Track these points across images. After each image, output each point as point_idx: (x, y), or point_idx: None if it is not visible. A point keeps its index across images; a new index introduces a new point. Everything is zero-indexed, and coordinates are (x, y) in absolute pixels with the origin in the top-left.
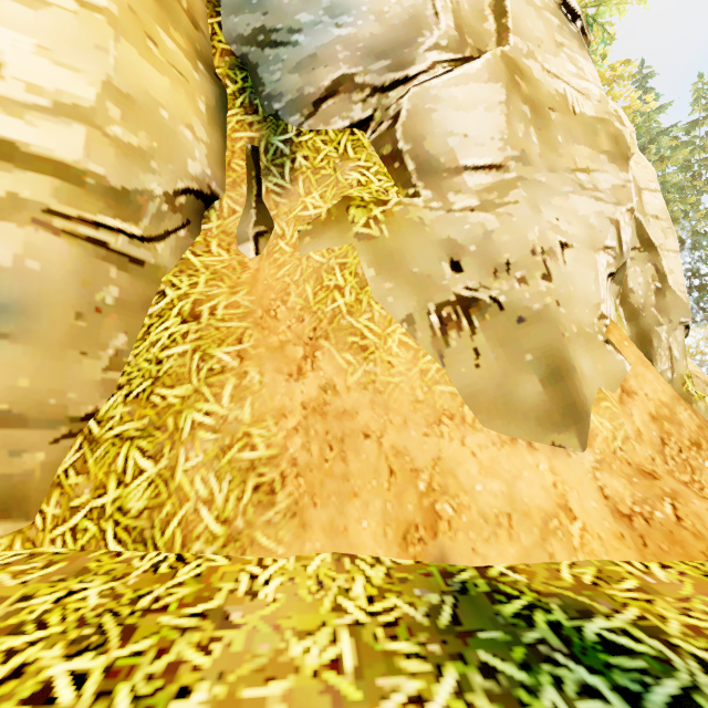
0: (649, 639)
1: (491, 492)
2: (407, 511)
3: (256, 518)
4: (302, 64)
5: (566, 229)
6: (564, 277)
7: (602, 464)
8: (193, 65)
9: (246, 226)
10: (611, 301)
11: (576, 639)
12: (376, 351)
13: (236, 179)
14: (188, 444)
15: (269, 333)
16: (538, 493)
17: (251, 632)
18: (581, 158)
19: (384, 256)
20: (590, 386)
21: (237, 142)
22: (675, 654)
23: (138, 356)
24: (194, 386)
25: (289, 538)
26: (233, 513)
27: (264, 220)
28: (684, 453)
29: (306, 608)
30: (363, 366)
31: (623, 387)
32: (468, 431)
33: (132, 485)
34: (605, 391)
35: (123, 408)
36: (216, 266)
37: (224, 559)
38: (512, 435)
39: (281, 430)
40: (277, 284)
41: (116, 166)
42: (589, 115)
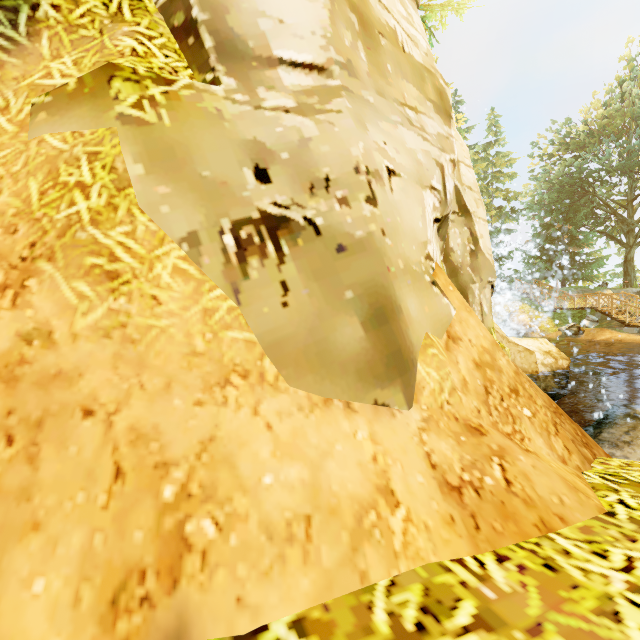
0: None
1: (286, 484)
2: (131, 545)
3: None
4: None
5: (394, 156)
6: (391, 205)
7: (429, 422)
8: None
9: None
10: (437, 246)
11: None
12: (134, 280)
13: None
14: None
15: None
16: (352, 475)
17: None
18: (410, 96)
19: (160, 149)
20: (417, 331)
21: None
22: None
23: None
24: None
25: None
26: None
27: None
28: (505, 401)
29: None
30: (107, 302)
31: (449, 333)
32: (266, 394)
33: None
34: (432, 336)
35: None
36: None
37: None
38: (327, 394)
39: None
40: None
41: None
42: (417, 60)
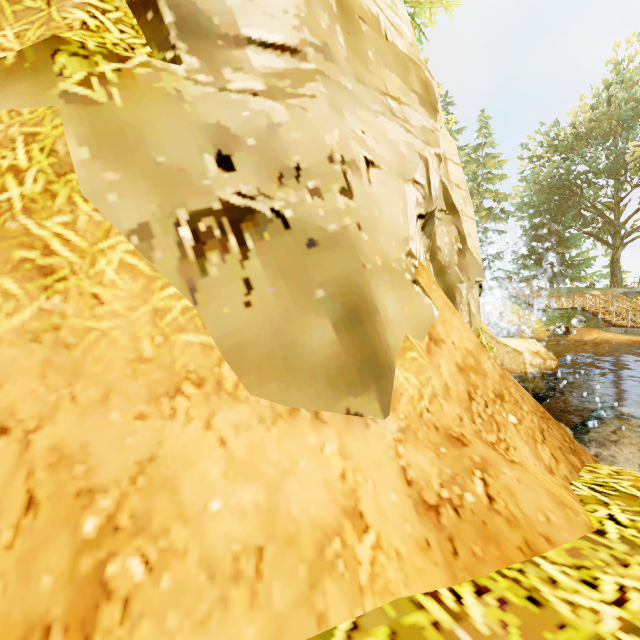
0: None
1: (237, 510)
2: (36, 594)
3: None
4: None
5: (374, 147)
6: (369, 198)
7: (406, 433)
8: None
9: None
10: (420, 243)
11: None
12: (72, 276)
13: None
14: None
15: None
16: (316, 496)
17: None
18: (392, 86)
19: (110, 131)
20: (395, 333)
21: None
22: None
23: None
24: None
25: None
26: None
27: None
28: (490, 407)
29: None
30: (38, 301)
31: (431, 335)
32: (223, 404)
33: None
34: (412, 338)
35: None
36: None
37: None
38: (293, 404)
39: None
40: None
41: None
42: (401, 49)
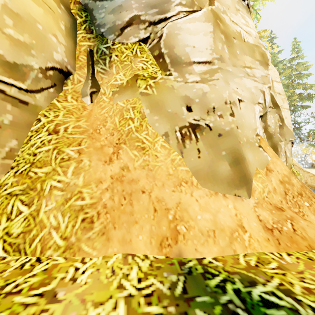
0: (286, 297)
1: (205, 219)
2: (162, 230)
3: (82, 236)
4: (115, 10)
5: (241, 93)
6: (240, 115)
7: (258, 204)
8: (57, 5)
9: (86, 88)
10: (261, 128)
11: (248, 299)
12: (149, 150)
13: (81, 65)
14: (47, 197)
15: (95, 141)
16: (228, 219)
17: (67, 304)
18: (247, 62)
19: (154, 103)
20: (252, 167)
21: (82, 47)
22: (300, 306)
23: (23, 152)
24: (52, 167)
25: (99, 246)
26: (70, 234)
27: (95, 86)
28: (295, 198)
29: (103, 287)
30: (142, 157)
31: (267, 168)
32: (194, 189)
33: (15, 220)
34: (259, 169)
35: (13, 179)
36: (69, 107)
37: (62, 259)
38: (216, 191)
39: (99, 190)
40: (101, 117)
41: (10, 50)
42: (251, 43)
